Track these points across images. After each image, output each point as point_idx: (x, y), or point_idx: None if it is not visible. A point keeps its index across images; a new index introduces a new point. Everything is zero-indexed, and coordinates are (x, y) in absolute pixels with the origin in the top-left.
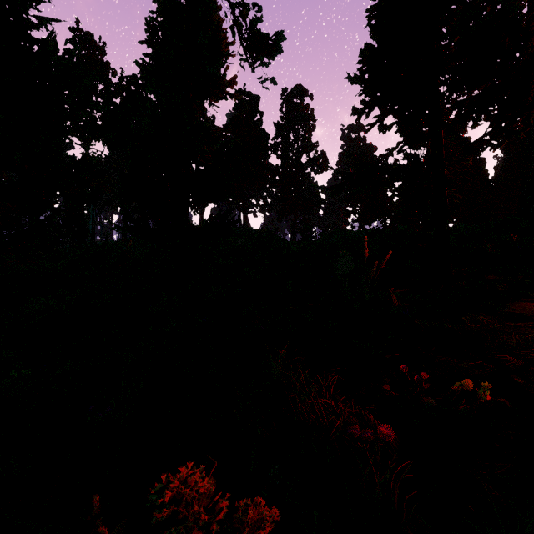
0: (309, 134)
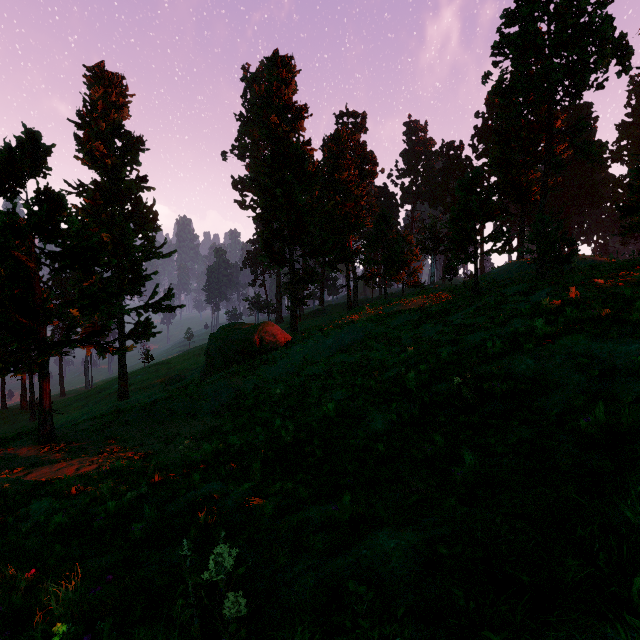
0: None
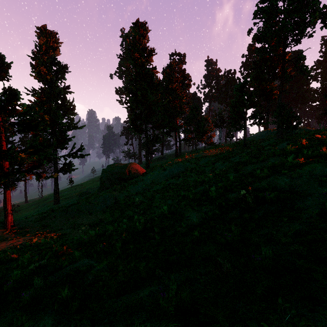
0: None
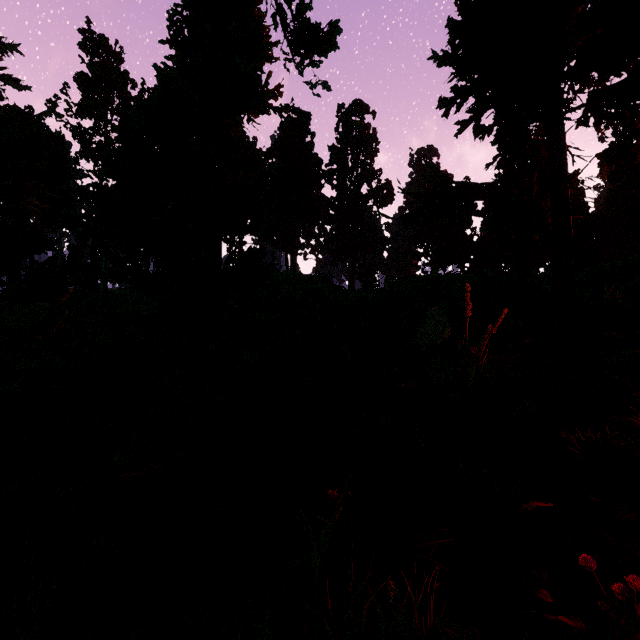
0: (371, 160)
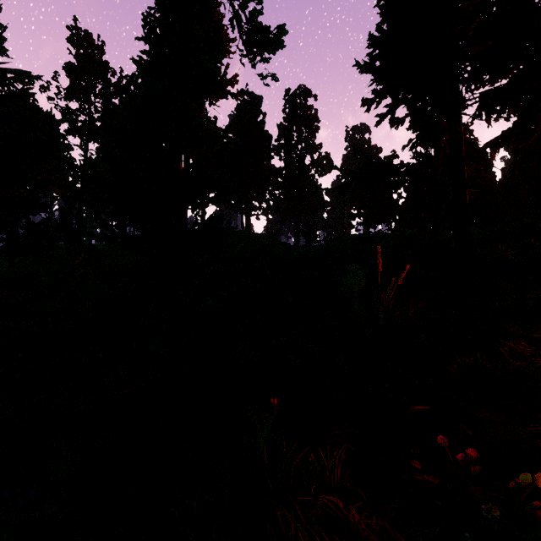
0: (313, 136)
